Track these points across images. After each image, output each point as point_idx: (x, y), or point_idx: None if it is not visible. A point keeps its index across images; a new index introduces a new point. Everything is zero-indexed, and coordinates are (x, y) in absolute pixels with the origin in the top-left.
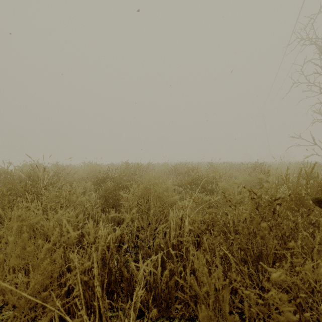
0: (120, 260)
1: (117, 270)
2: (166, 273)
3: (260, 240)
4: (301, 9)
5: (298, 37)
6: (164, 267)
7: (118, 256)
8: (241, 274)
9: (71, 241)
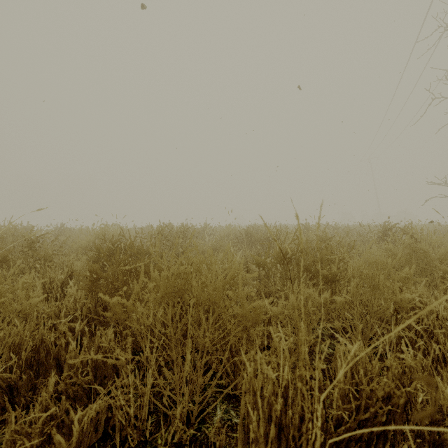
0: None
1: None
2: None
3: None
4: None
5: (441, 26)
6: None
7: None
8: None
9: None
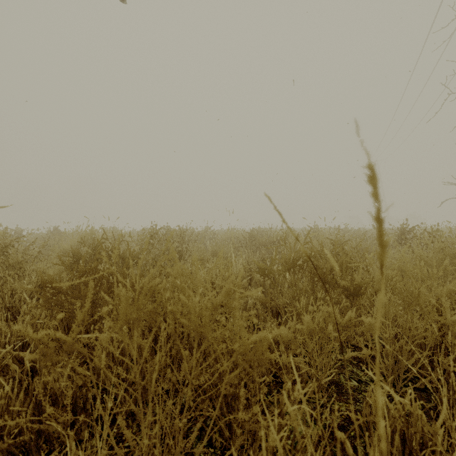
0: None
1: None
2: None
3: None
4: None
5: None
6: None
7: None
8: None
9: None
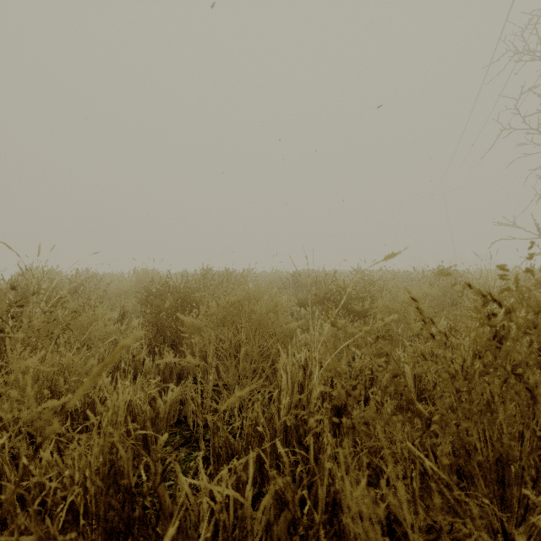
0: (154, 470)
1: (147, 494)
2: (267, 504)
3: (506, 424)
4: (511, 6)
5: (509, 50)
6: (266, 475)
7: (149, 459)
8: (457, 512)
9: (46, 420)
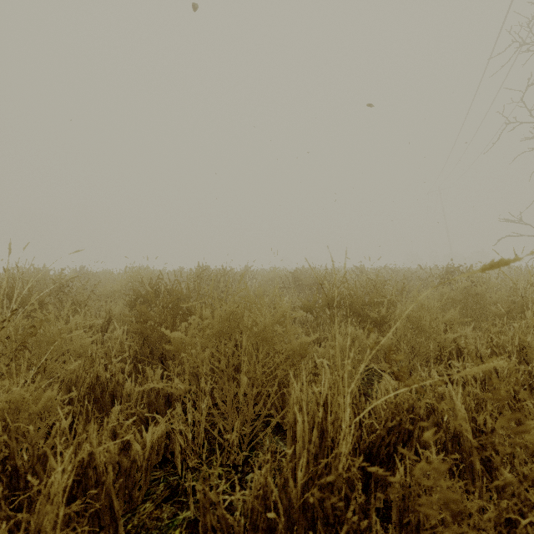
0: None
1: None
2: None
3: None
4: None
5: (515, 41)
6: None
7: None
8: None
9: None
